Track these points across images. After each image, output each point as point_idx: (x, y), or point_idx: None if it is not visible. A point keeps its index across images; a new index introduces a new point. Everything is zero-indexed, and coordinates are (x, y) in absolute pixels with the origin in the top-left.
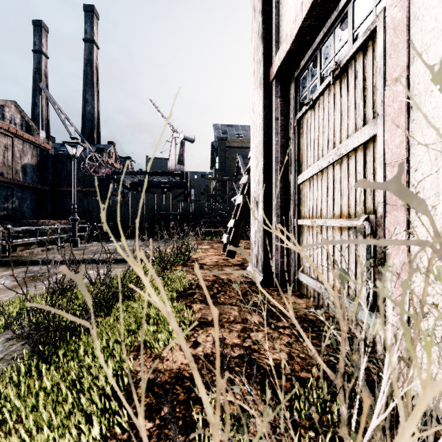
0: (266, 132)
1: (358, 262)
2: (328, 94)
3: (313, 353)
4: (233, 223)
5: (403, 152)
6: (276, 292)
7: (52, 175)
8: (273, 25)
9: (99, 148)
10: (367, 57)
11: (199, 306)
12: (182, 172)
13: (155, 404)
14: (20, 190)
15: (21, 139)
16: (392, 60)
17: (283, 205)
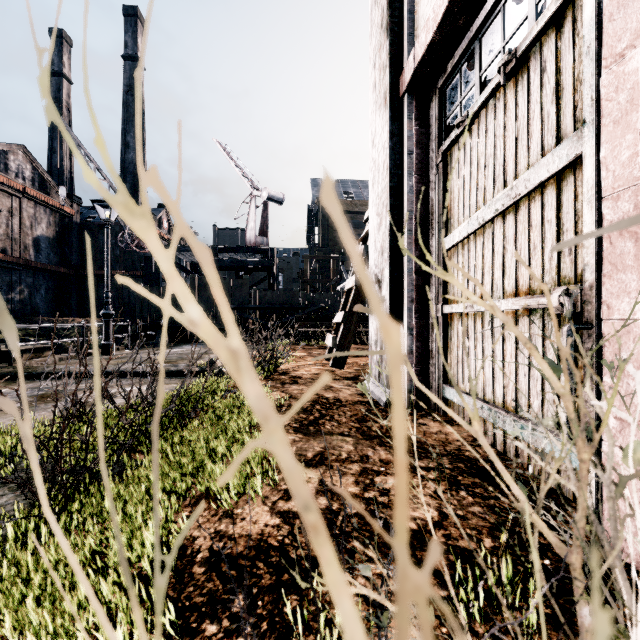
0: (393, 173)
1: None
2: (494, 106)
3: (522, 505)
4: (341, 317)
5: (636, 173)
6: (410, 417)
7: (77, 252)
8: (405, 10)
9: None
10: (562, 35)
11: (292, 436)
12: (266, 247)
13: (222, 592)
14: (31, 275)
15: (32, 200)
16: (615, 23)
17: (420, 284)
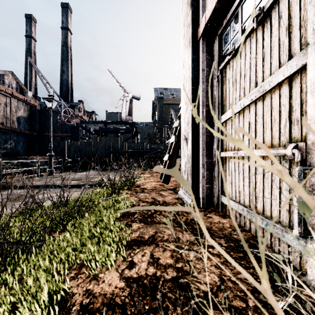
0: (194, 81)
1: (282, 188)
2: (250, 41)
3: None
4: (167, 157)
5: None
6: (203, 212)
7: (38, 124)
8: None
9: (72, 105)
10: None
11: (138, 225)
12: (131, 121)
13: None
14: (15, 135)
15: (16, 98)
16: None
17: (208, 141)
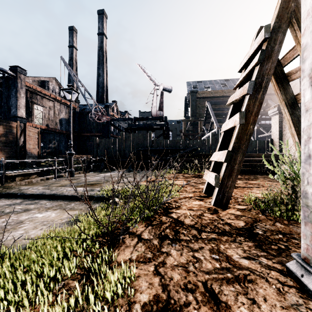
0: None
1: None
2: None
3: None
4: (223, 156)
5: None
6: None
7: (77, 125)
8: None
9: (106, 105)
10: None
11: None
12: (162, 116)
13: None
14: (58, 136)
15: (58, 102)
16: None
17: None
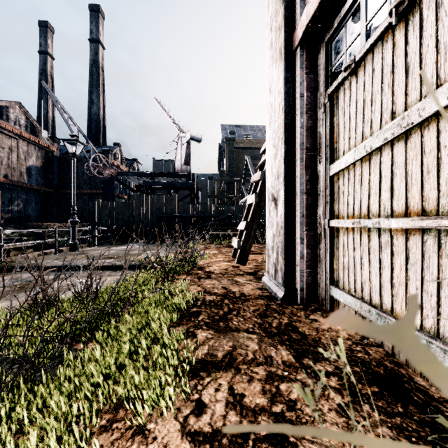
0: (288, 112)
1: (443, 282)
2: (381, 48)
3: None
4: (244, 225)
5: None
6: (303, 312)
7: (57, 177)
8: None
9: (105, 150)
10: None
11: (205, 333)
12: (189, 173)
13: None
14: (25, 193)
15: (25, 140)
16: None
17: (310, 202)
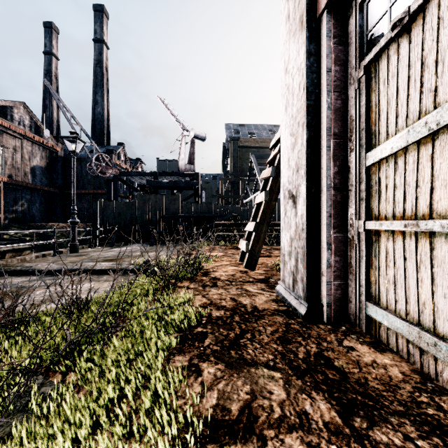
0: (311, 91)
1: None
2: None
3: None
4: (253, 226)
5: None
6: (333, 335)
7: (61, 177)
8: None
9: (109, 150)
10: None
11: (213, 369)
12: (193, 172)
13: None
14: (29, 193)
15: (29, 140)
16: None
17: (338, 200)
